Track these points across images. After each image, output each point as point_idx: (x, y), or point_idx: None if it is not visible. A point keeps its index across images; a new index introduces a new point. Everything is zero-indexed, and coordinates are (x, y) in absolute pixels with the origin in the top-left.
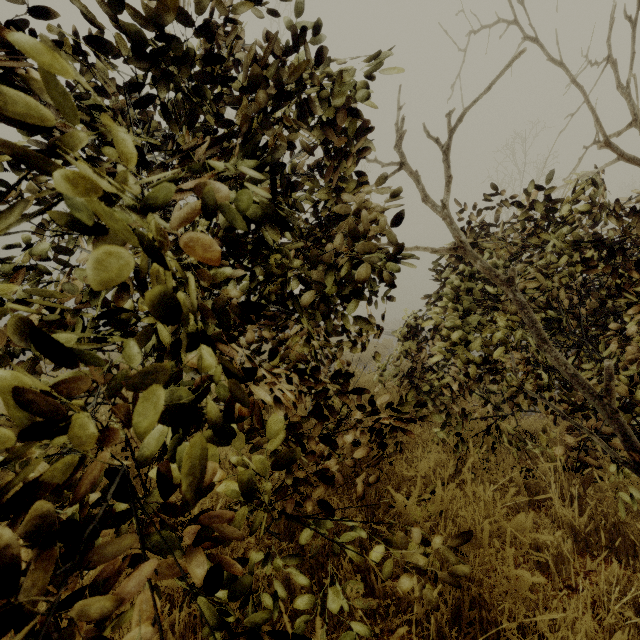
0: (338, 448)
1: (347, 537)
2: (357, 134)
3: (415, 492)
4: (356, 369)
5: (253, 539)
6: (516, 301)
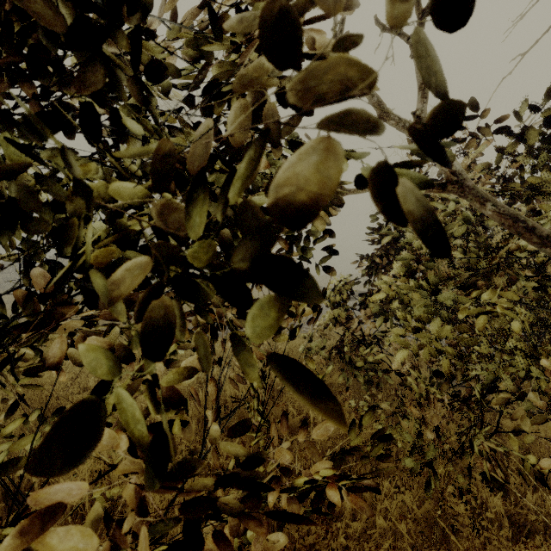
0: None
1: None
2: None
3: None
4: None
5: None
6: None
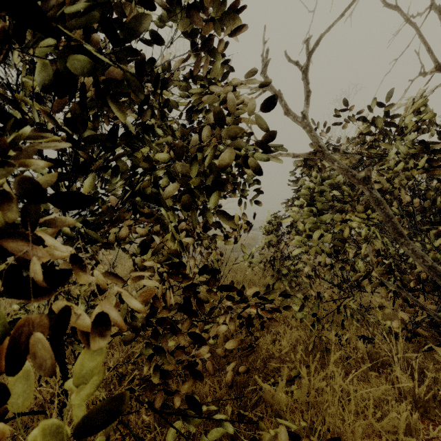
0: (206, 343)
1: (215, 434)
2: (224, 19)
3: (282, 383)
4: (231, 256)
5: (133, 416)
6: (372, 198)
